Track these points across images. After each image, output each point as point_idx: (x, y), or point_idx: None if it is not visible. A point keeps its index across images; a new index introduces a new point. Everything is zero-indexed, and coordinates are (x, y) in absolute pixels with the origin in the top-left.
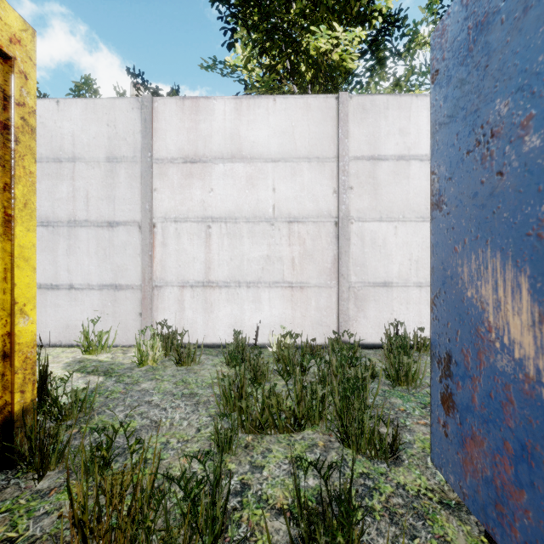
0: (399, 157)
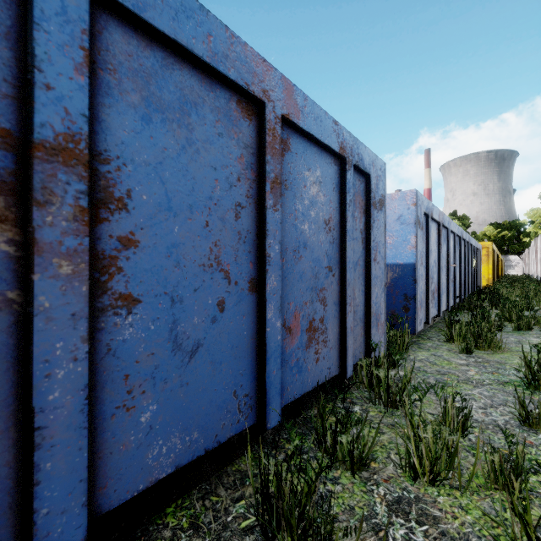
0: None
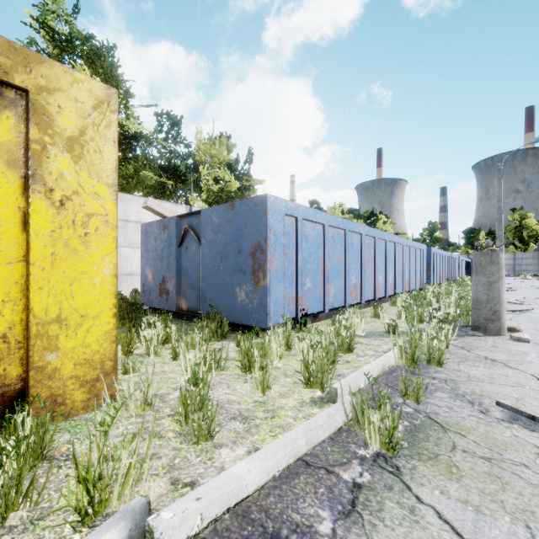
0: (136, 222)
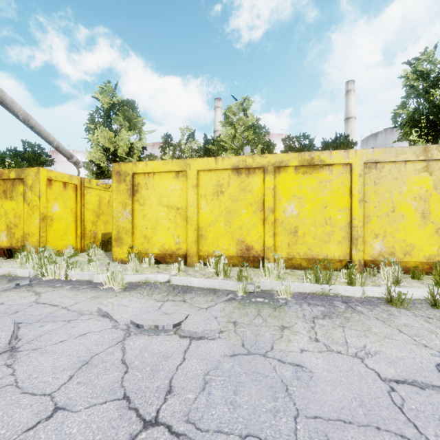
0: None
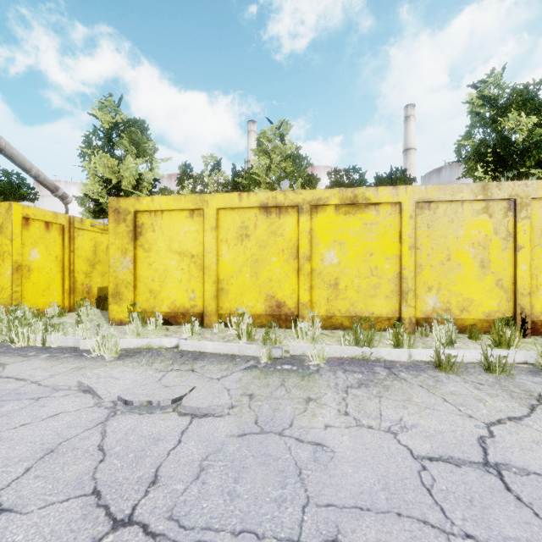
0: None
